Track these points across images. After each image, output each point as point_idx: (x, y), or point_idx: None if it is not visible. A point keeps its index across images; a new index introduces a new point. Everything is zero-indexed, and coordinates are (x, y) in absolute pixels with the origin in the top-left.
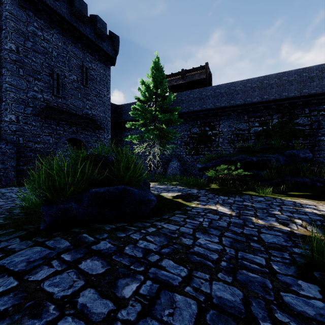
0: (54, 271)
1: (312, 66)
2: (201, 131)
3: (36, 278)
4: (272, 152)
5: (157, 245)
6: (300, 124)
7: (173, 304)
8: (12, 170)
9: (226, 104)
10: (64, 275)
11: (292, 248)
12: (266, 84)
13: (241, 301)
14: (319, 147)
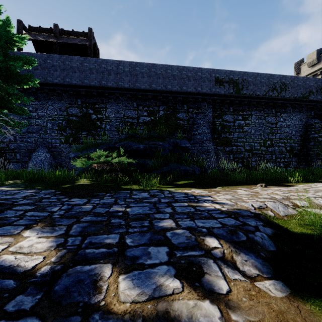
0: None
1: (189, 67)
2: (83, 114)
3: None
4: (159, 140)
5: None
6: (181, 118)
7: None
8: None
9: (113, 85)
10: None
11: None
12: (154, 72)
13: None
14: (194, 140)
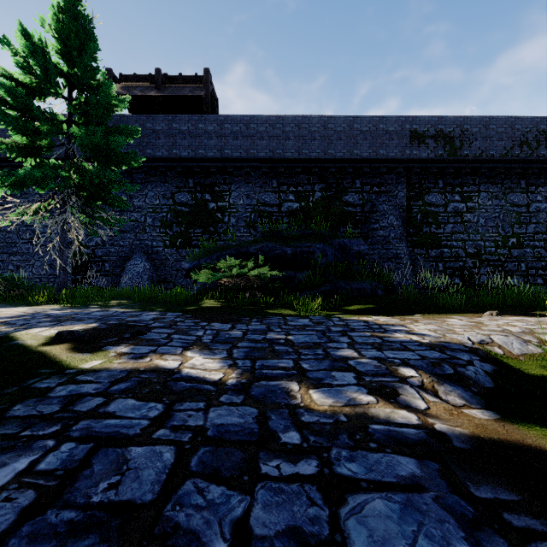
0: None
1: (365, 116)
2: (197, 201)
3: None
4: (317, 240)
5: None
6: (350, 203)
7: None
8: None
9: (242, 154)
10: None
11: None
12: (306, 130)
13: None
14: (372, 239)
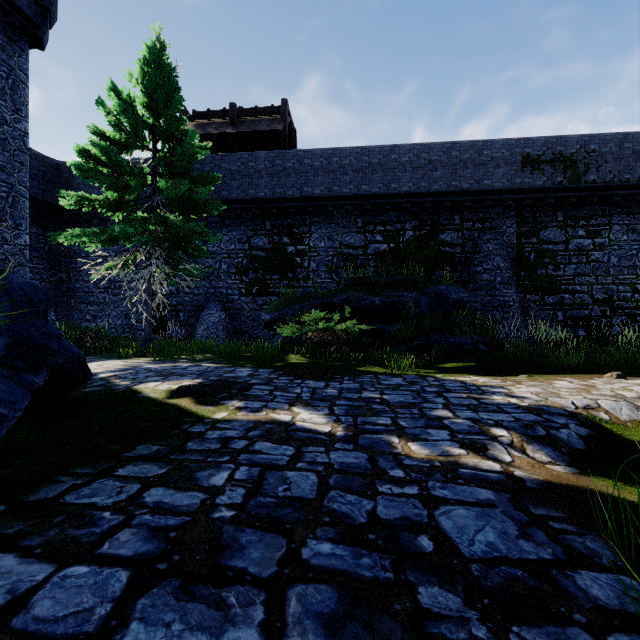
0: None
1: (465, 142)
2: (274, 245)
3: None
4: (408, 288)
5: None
6: (448, 242)
7: None
8: None
9: (323, 192)
10: None
11: (573, 576)
12: (395, 161)
13: None
14: (475, 284)
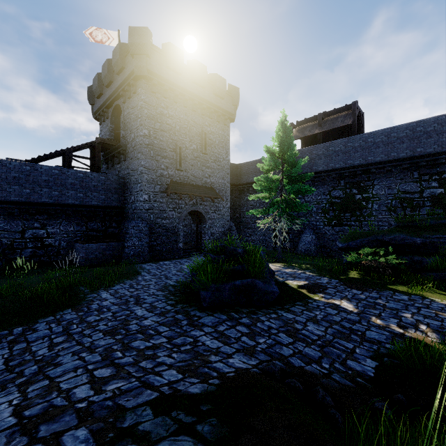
0: (226, 328)
1: None
2: (346, 195)
3: (220, 329)
4: None
5: (277, 325)
6: None
7: (281, 349)
8: (147, 246)
9: (383, 158)
10: (231, 330)
11: (386, 344)
12: None
13: (318, 357)
14: None
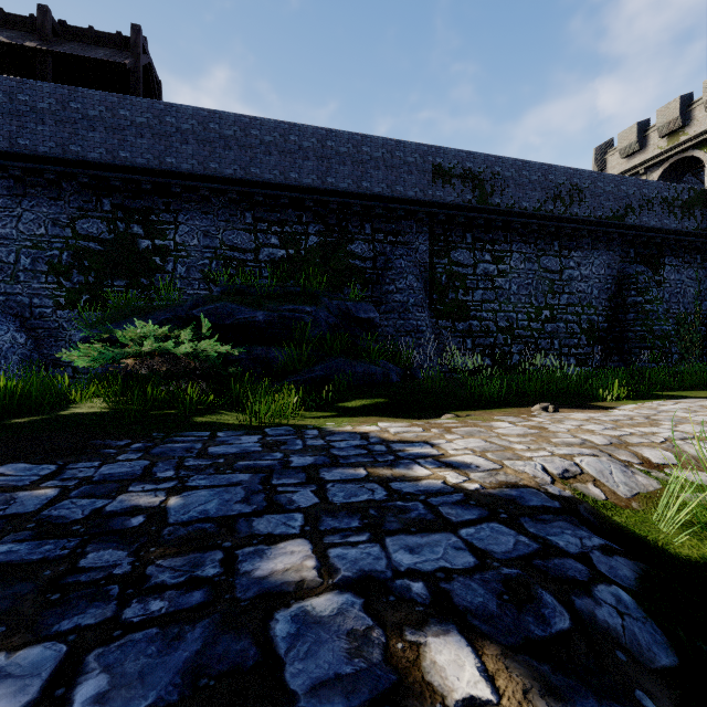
0: None
1: (377, 137)
2: (117, 235)
3: None
4: (306, 302)
5: None
6: (358, 255)
7: None
8: None
9: (195, 168)
10: None
11: None
12: (295, 144)
13: None
14: (387, 305)
